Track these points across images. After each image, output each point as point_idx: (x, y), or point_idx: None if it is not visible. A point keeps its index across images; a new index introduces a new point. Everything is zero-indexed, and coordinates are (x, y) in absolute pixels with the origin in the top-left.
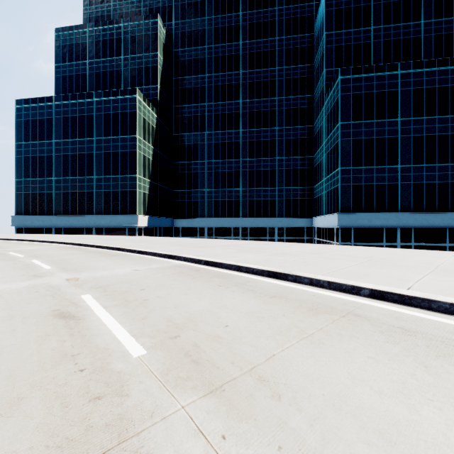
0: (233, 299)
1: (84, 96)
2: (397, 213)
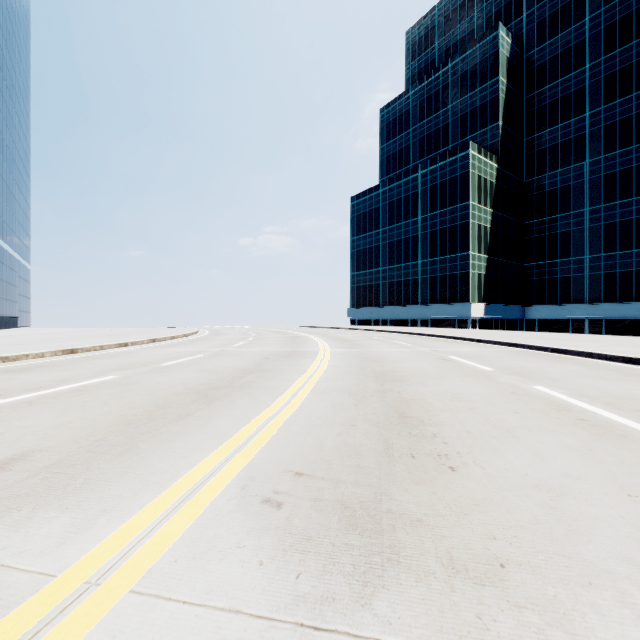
0: (562, 366)
1: (409, 173)
2: None
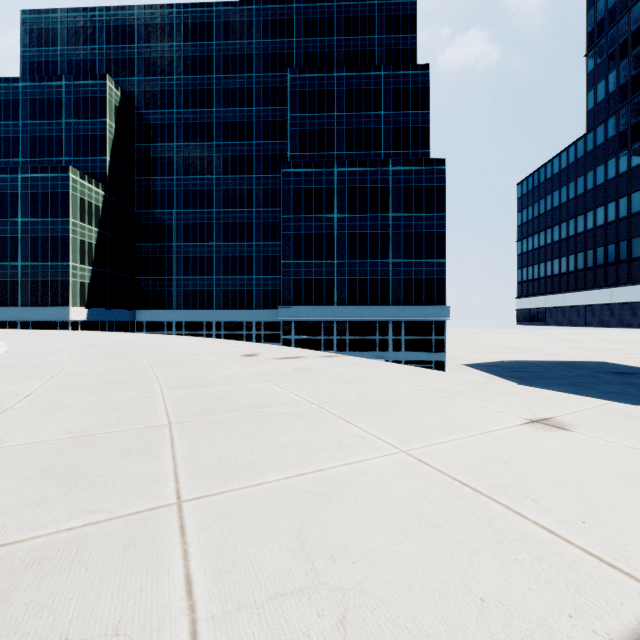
0: None
1: (7, 171)
2: (332, 307)
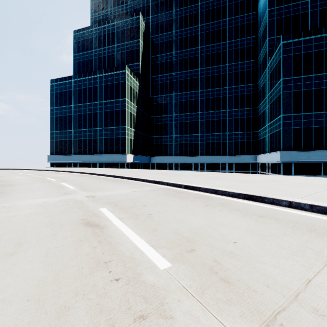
0: (225, 216)
1: (91, 74)
2: None
